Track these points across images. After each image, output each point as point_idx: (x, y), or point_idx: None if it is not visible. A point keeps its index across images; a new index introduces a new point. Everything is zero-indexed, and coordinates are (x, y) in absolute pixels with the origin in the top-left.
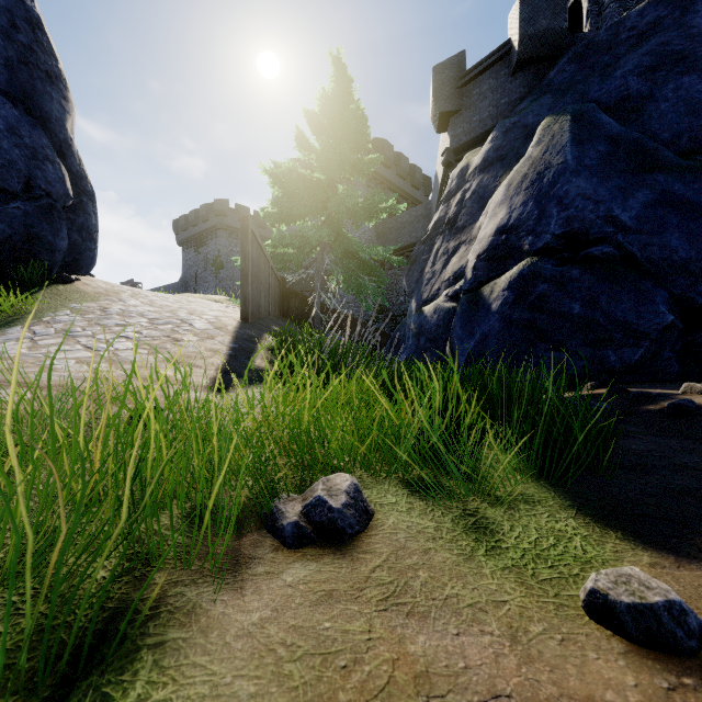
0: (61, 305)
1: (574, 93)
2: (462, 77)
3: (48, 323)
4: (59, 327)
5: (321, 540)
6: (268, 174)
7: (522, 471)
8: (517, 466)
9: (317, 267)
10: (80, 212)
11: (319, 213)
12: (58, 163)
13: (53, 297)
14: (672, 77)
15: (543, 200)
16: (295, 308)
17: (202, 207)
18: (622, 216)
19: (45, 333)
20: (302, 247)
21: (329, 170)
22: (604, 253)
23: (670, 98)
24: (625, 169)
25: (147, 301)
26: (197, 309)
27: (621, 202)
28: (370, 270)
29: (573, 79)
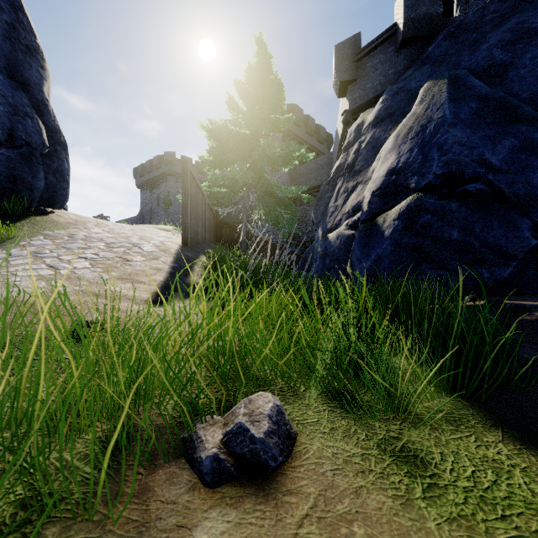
0: (37, 232)
1: (448, 63)
2: (358, 53)
3: (24, 246)
4: (32, 250)
5: (242, 473)
6: (205, 130)
7: (436, 385)
8: (431, 380)
9: (244, 203)
10: (55, 158)
11: (245, 160)
12: (36, 119)
13: (31, 226)
14: (530, 48)
15: (426, 147)
16: (226, 235)
17: (155, 158)
18: (492, 159)
19: (19, 255)
20: (232, 187)
21: (253, 126)
22: (478, 190)
23: (528, 65)
24: (493, 121)
25: (108, 229)
26: (147, 236)
27: (491, 148)
28: (285, 205)
29: (447, 52)
